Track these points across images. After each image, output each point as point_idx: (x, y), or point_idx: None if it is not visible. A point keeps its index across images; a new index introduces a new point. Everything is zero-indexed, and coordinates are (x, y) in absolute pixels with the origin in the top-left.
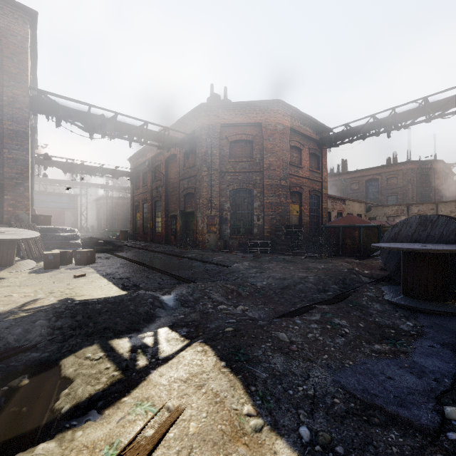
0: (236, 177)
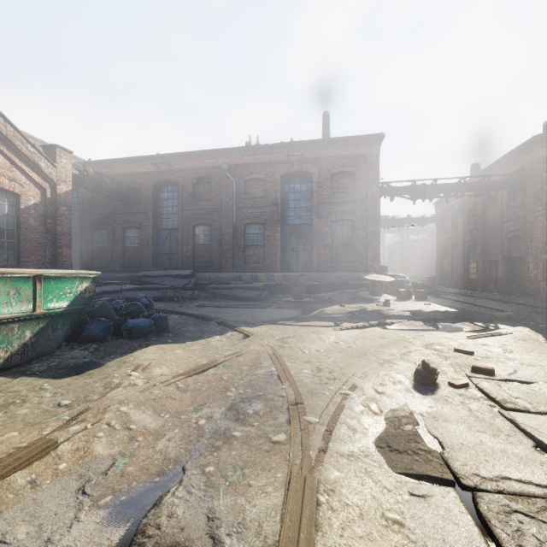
0: None
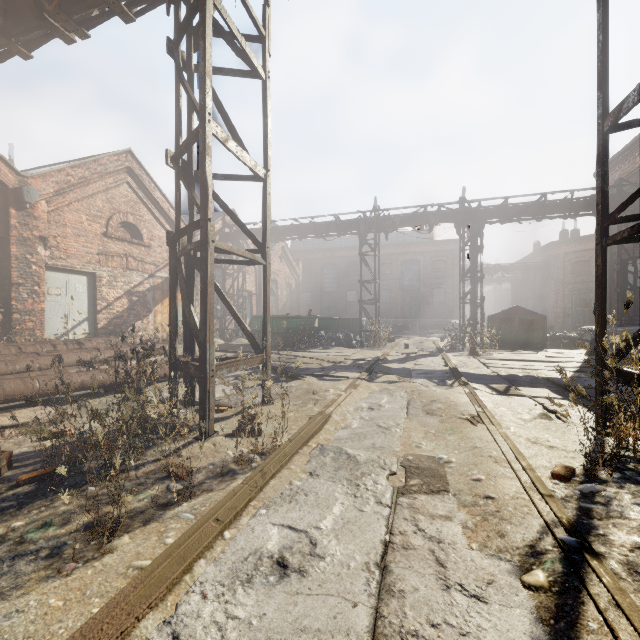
0: (576, 286)
